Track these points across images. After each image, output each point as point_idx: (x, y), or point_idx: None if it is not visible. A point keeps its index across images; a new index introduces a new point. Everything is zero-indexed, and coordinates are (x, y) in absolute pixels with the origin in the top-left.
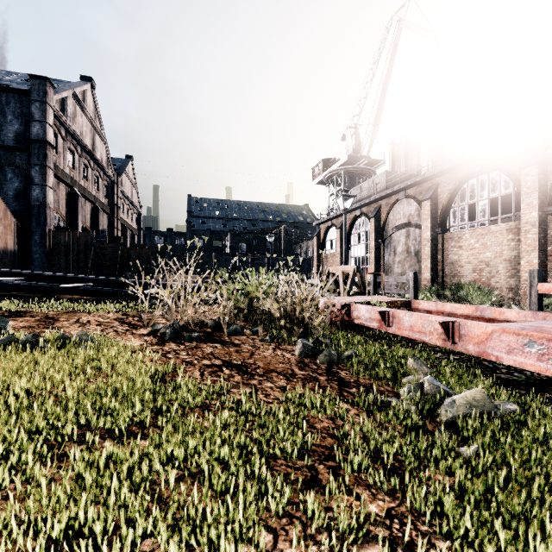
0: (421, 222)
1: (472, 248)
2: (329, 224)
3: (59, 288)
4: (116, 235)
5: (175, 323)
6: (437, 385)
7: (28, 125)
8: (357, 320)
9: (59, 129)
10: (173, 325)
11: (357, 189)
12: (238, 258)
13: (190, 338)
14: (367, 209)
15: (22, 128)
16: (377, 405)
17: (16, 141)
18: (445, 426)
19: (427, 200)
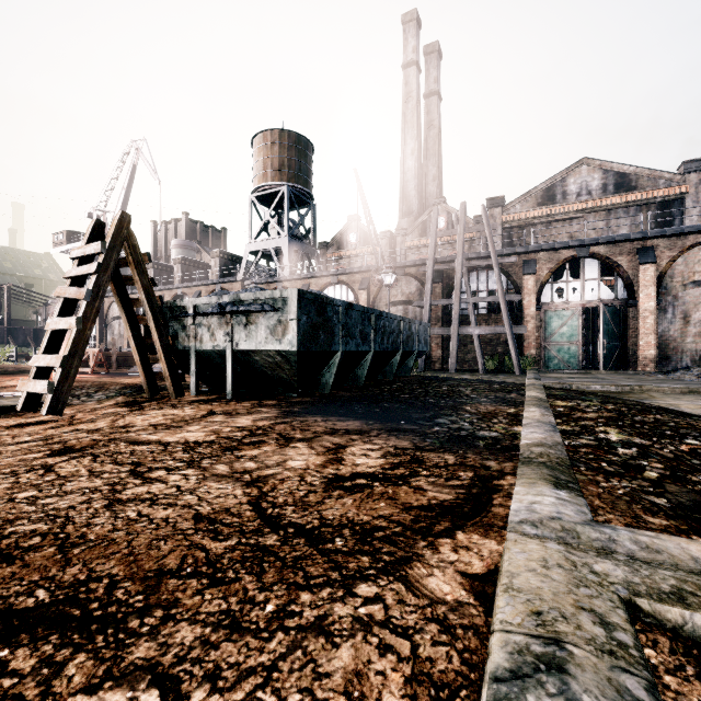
0: None
1: None
2: None
3: None
4: None
5: None
6: None
7: None
8: None
9: None
10: None
11: None
12: None
13: None
14: None
15: None
16: None
17: None
18: None
19: None
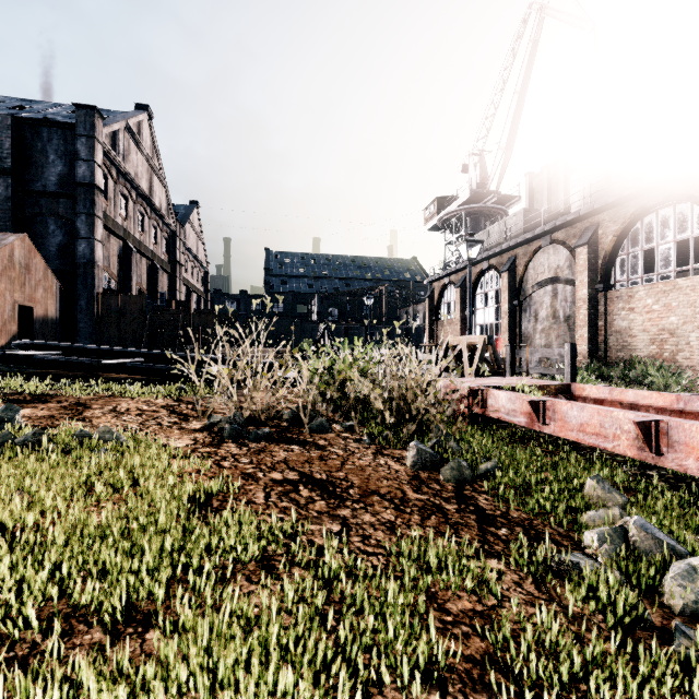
0: (574, 277)
1: (649, 311)
2: (446, 282)
3: (101, 365)
4: (177, 299)
5: (237, 415)
6: (653, 534)
7: (73, 166)
8: (493, 412)
9: (110, 170)
10: (235, 417)
11: (483, 234)
12: (327, 326)
13: (256, 436)
14: (498, 260)
15: (67, 170)
16: (550, 567)
17: (60, 185)
18: (682, 616)
19: (583, 246)
